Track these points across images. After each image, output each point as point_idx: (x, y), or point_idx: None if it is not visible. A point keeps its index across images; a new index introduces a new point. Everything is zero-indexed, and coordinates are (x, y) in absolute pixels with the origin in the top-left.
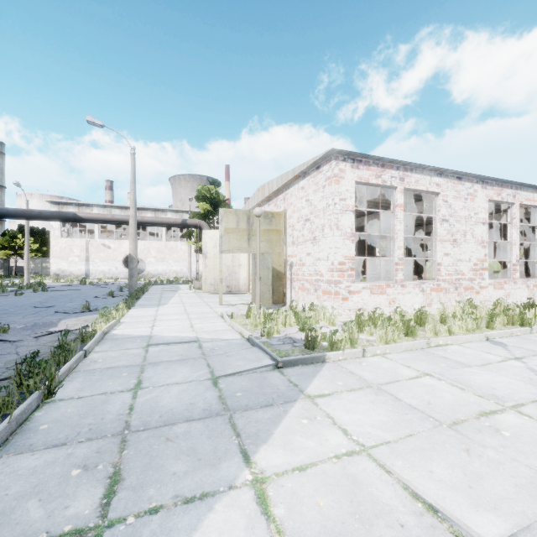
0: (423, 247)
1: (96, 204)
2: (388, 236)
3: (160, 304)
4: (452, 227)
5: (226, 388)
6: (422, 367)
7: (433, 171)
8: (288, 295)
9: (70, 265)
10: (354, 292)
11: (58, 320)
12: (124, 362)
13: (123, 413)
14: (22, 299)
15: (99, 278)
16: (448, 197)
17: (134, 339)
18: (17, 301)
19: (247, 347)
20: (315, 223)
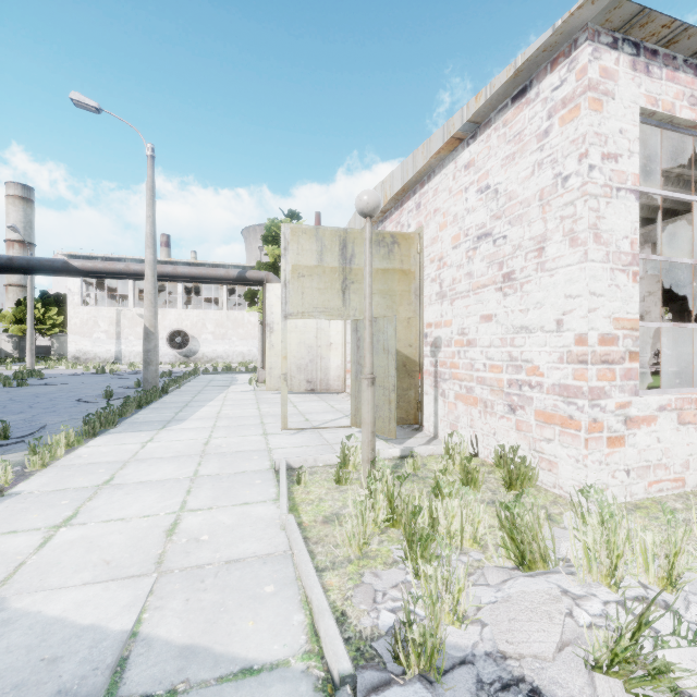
0: None
1: (130, 258)
2: None
3: (170, 422)
4: None
5: None
6: None
7: None
8: (427, 409)
9: (95, 344)
10: (638, 420)
11: None
12: None
13: None
14: None
15: (129, 364)
16: None
17: None
18: None
19: None
20: (509, 239)
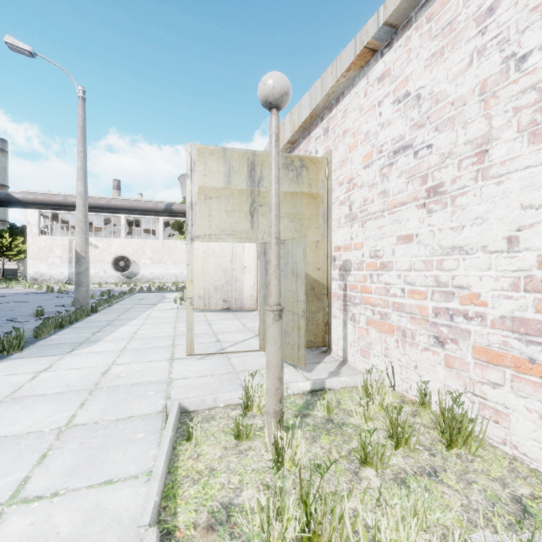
0: None
1: None
2: None
3: (82, 345)
4: None
5: None
6: None
7: None
8: (335, 332)
9: (50, 268)
10: None
11: None
12: None
13: None
14: None
15: None
16: None
17: None
18: None
19: None
20: (435, 147)
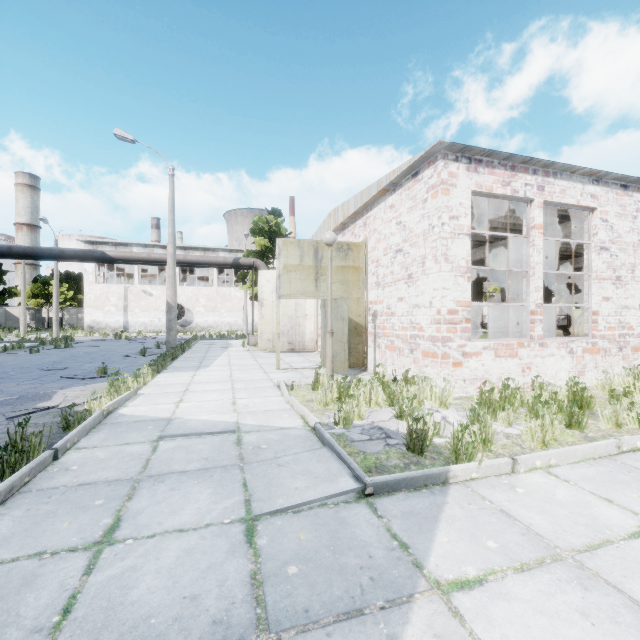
0: (545, 291)
1: (135, 243)
2: (509, 274)
3: (200, 367)
4: (615, 259)
5: (268, 548)
6: (636, 502)
7: (586, 176)
8: (370, 356)
9: (106, 316)
10: (471, 354)
11: (58, 389)
12: (111, 471)
13: (45, 624)
14: (34, 358)
15: (138, 332)
16: (608, 215)
17: (145, 424)
18: (27, 361)
19: (311, 445)
20: (410, 255)
